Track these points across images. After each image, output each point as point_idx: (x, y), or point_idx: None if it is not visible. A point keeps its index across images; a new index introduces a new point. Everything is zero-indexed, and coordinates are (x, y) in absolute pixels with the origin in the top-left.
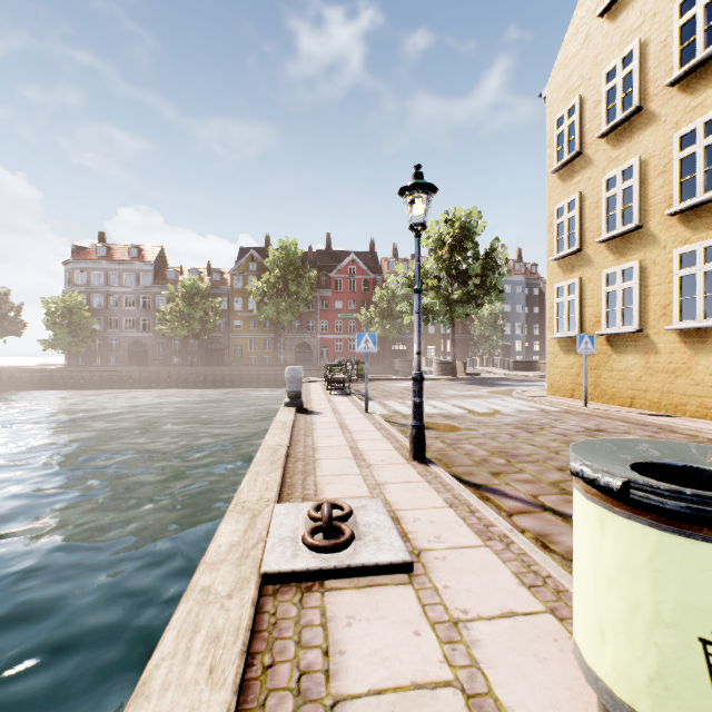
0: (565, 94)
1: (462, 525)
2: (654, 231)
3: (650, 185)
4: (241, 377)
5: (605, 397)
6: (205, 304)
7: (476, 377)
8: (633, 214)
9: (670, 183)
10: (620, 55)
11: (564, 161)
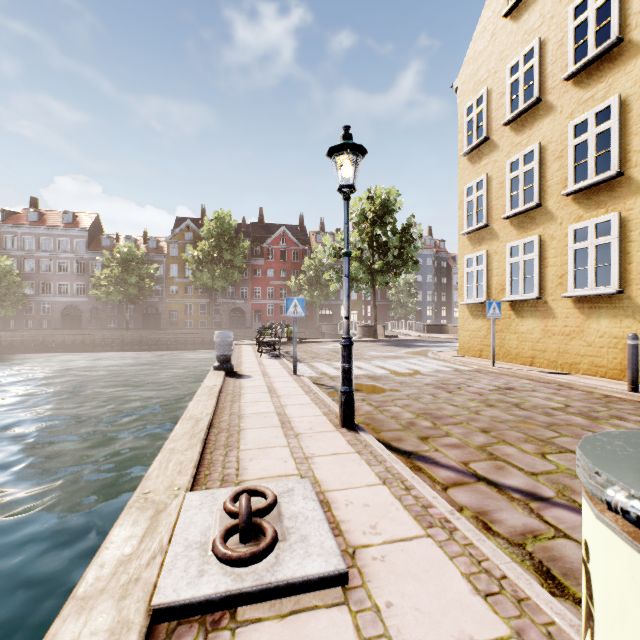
0: (474, 85)
1: (398, 508)
2: (552, 209)
3: (548, 168)
4: (177, 340)
5: (509, 357)
6: (140, 270)
7: (395, 339)
8: (534, 193)
9: (565, 166)
10: (522, 51)
11: (473, 145)
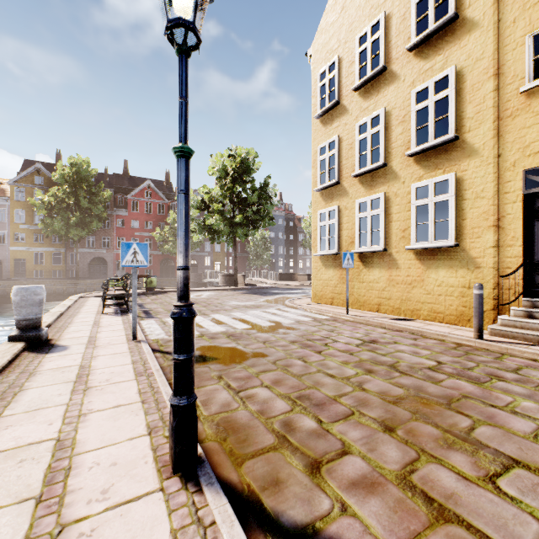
0: (326, 53)
1: None
2: (396, 169)
3: (393, 131)
4: None
5: (358, 304)
6: None
7: (253, 287)
8: (380, 154)
9: (408, 130)
10: (369, 24)
11: (326, 108)
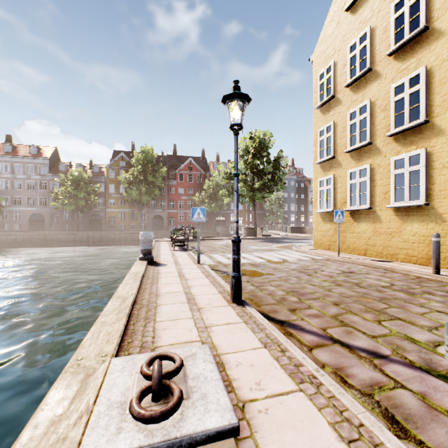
0: (325, 59)
1: (277, 367)
2: (379, 146)
3: (376, 117)
4: (114, 238)
5: (349, 250)
6: (87, 188)
7: (269, 237)
8: (366, 135)
9: (388, 116)
10: (358, 35)
11: (324, 101)
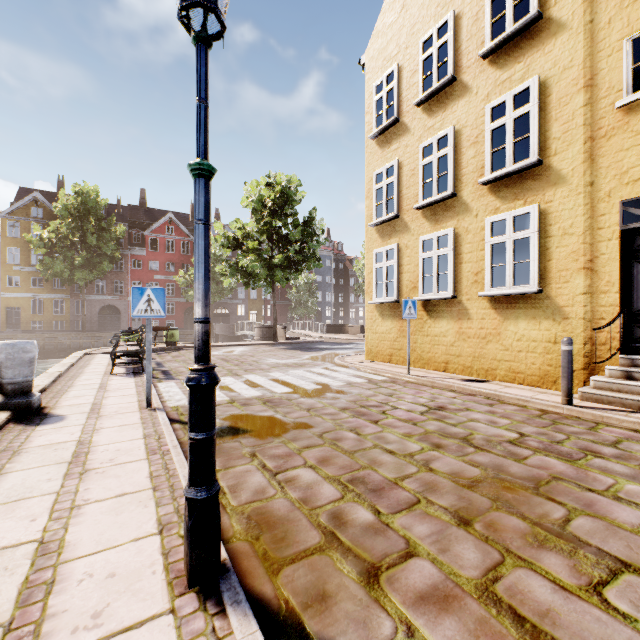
0: (384, 61)
1: None
2: (467, 200)
3: (463, 154)
4: None
5: (422, 362)
6: None
7: (296, 341)
8: (448, 182)
9: (481, 153)
10: (435, 25)
11: (383, 127)
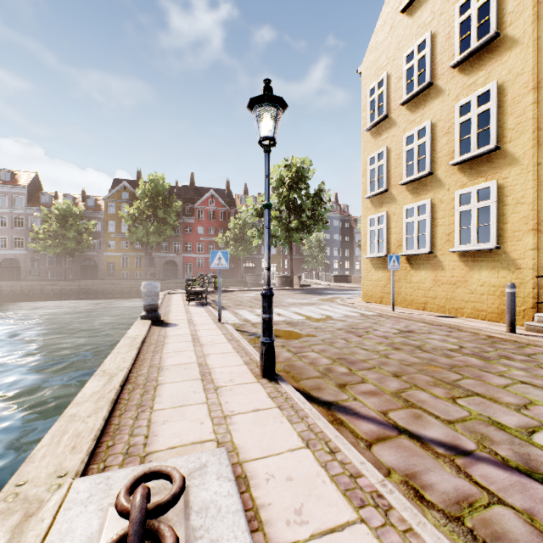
0: (376, 70)
1: (325, 480)
2: (441, 177)
3: (438, 142)
4: (114, 290)
5: (405, 303)
6: (78, 225)
7: (308, 288)
8: (426, 163)
9: (452, 141)
10: (416, 42)
11: (375, 122)
